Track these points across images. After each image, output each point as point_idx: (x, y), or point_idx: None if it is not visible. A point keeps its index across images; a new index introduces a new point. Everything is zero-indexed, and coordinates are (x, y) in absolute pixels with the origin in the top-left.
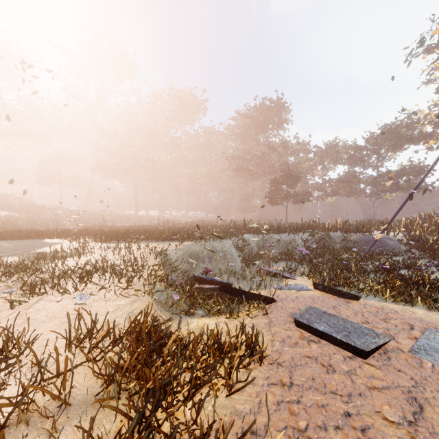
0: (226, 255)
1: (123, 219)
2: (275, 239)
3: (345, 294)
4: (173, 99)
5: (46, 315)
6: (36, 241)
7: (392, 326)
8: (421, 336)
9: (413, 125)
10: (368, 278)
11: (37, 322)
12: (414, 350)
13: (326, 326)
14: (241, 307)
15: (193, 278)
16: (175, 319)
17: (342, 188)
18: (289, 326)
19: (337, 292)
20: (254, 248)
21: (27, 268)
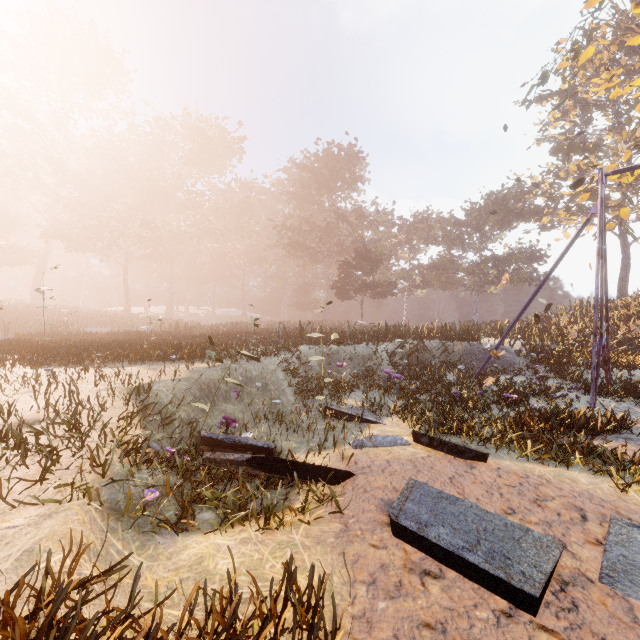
0: (267, 385)
1: (101, 320)
2: (347, 352)
3: (465, 452)
4: (190, 131)
5: None
6: None
7: (554, 516)
8: (608, 538)
9: (525, 196)
10: (490, 417)
11: None
12: (608, 574)
13: (449, 533)
14: (290, 495)
15: (199, 440)
16: (147, 544)
17: (436, 277)
18: (382, 535)
19: (453, 448)
20: (316, 368)
21: None
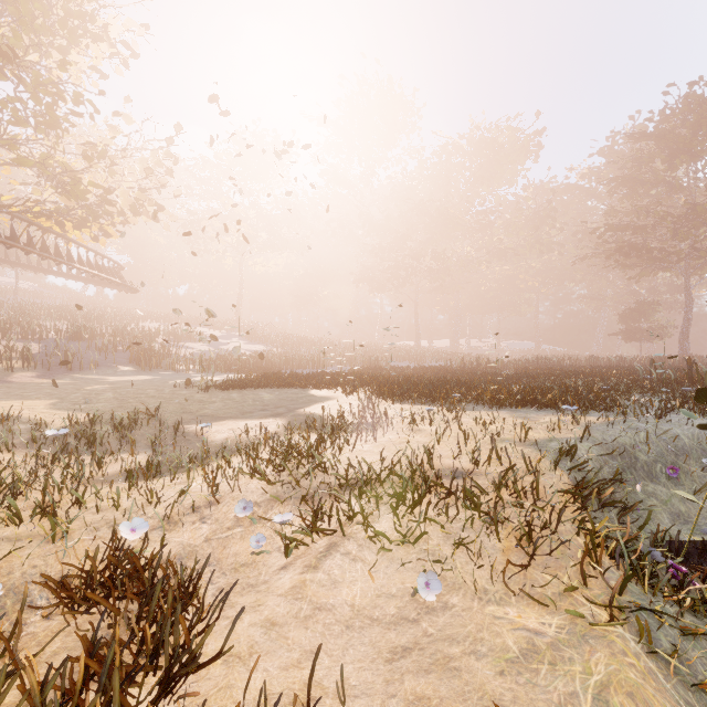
0: None
1: (400, 354)
2: None
3: None
4: (478, 145)
5: (350, 603)
6: (300, 393)
7: None
8: None
9: None
10: None
11: (336, 620)
12: None
13: None
14: None
15: (700, 554)
16: None
17: None
18: None
19: None
20: None
21: (301, 457)
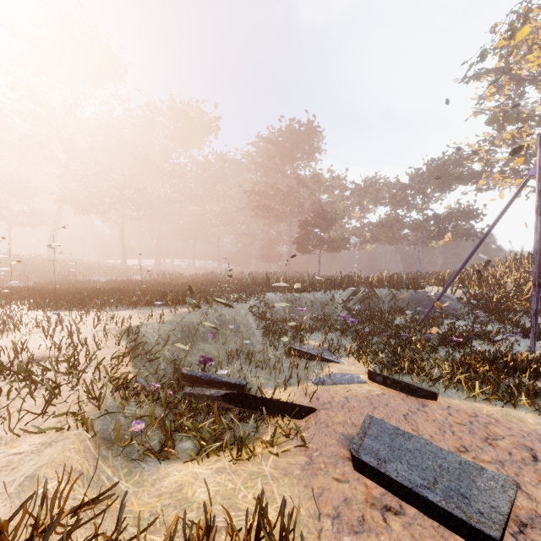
0: (239, 327)
1: (103, 270)
2: (308, 299)
3: (417, 391)
4: (175, 113)
5: None
6: None
7: (505, 456)
8: None
9: (463, 162)
10: (438, 358)
11: None
12: None
13: (407, 470)
14: (259, 428)
15: (180, 376)
16: (134, 470)
17: (384, 233)
18: (344, 469)
19: (405, 387)
20: (280, 312)
21: None
